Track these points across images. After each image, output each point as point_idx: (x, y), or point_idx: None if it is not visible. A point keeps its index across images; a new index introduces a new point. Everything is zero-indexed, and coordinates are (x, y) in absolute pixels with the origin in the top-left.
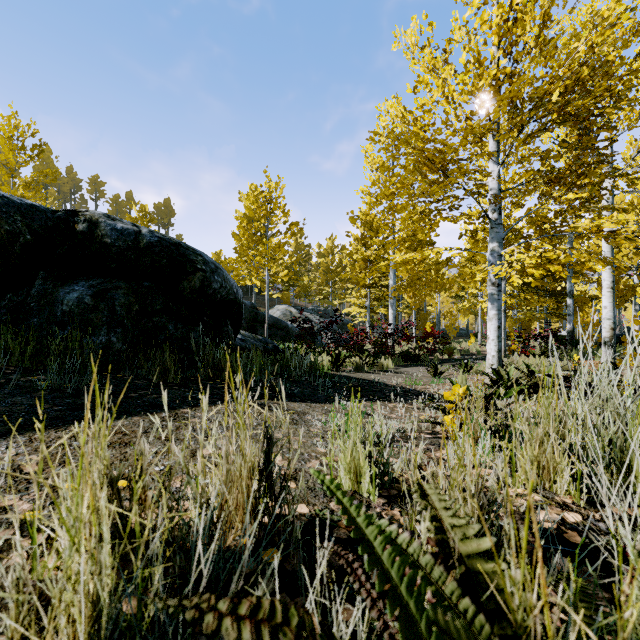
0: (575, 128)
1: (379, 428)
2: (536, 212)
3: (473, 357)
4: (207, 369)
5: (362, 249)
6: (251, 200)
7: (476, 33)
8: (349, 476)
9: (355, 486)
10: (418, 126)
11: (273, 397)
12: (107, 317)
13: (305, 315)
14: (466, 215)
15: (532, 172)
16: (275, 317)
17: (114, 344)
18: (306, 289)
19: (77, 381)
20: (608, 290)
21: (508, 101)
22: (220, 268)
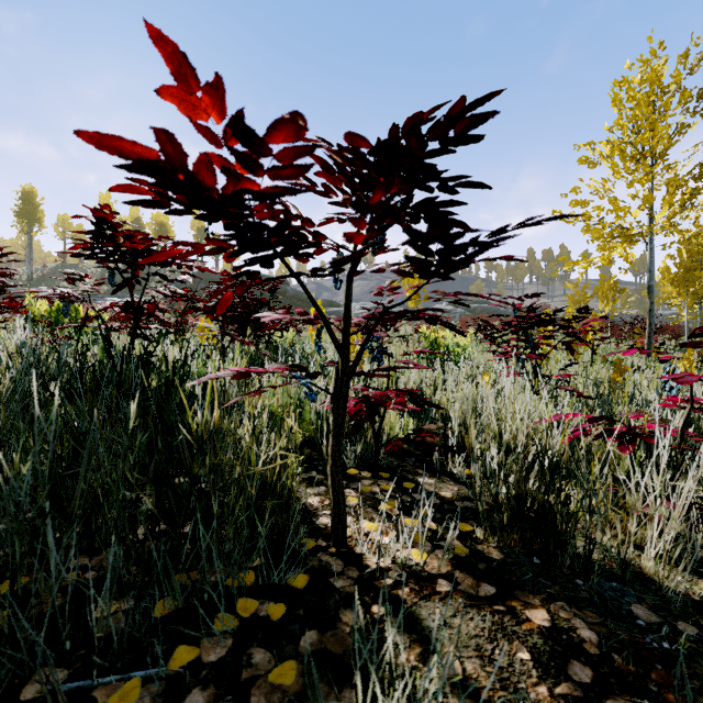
0: None
1: None
2: None
3: None
4: None
5: None
6: None
7: None
8: None
9: None
10: None
11: None
12: None
13: None
14: None
15: None
16: None
17: None
18: None
19: None
20: None
21: None
22: None
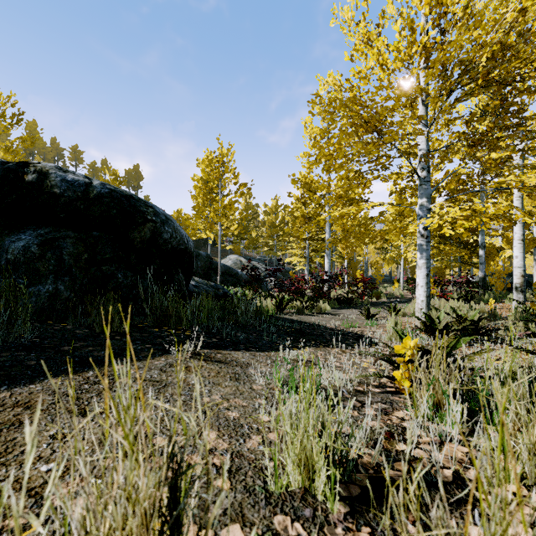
0: (498, 93)
1: (325, 381)
2: (454, 174)
3: (397, 300)
4: (155, 316)
5: (302, 207)
6: (205, 163)
7: (408, 6)
8: (298, 469)
9: (306, 482)
10: (354, 92)
11: (217, 346)
12: (54, 266)
13: (253, 264)
14: (397, 173)
15: (458, 134)
16: (227, 265)
17: (61, 292)
18: (254, 242)
19: (4, 334)
20: (519, 242)
21: (440, 64)
22: (171, 219)
